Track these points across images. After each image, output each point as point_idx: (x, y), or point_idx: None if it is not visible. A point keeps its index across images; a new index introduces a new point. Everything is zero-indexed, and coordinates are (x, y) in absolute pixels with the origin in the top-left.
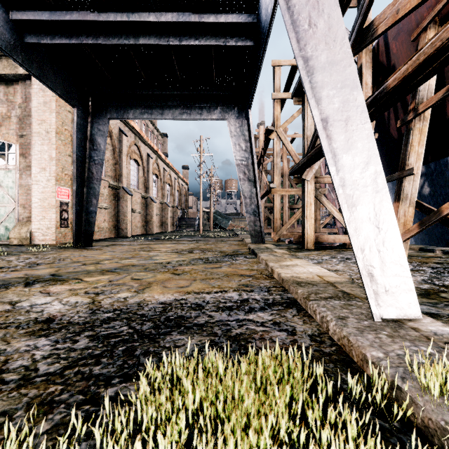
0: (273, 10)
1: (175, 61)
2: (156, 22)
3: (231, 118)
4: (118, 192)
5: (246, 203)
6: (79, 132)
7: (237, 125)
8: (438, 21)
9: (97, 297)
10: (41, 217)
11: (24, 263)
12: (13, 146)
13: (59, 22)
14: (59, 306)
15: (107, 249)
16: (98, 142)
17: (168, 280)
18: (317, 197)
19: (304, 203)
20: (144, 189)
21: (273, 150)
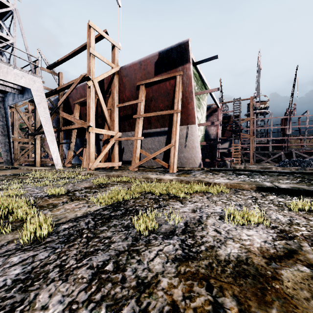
0: (31, 97)
1: None
2: None
3: None
4: None
5: (2, 146)
6: None
7: None
8: (79, 103)
9: None
10: None
11: None
12: None
13: None
14: None
15: None
16: None
17: None
18: (41, 145)
19: (35, 148)
20: None
21: (13, 117)
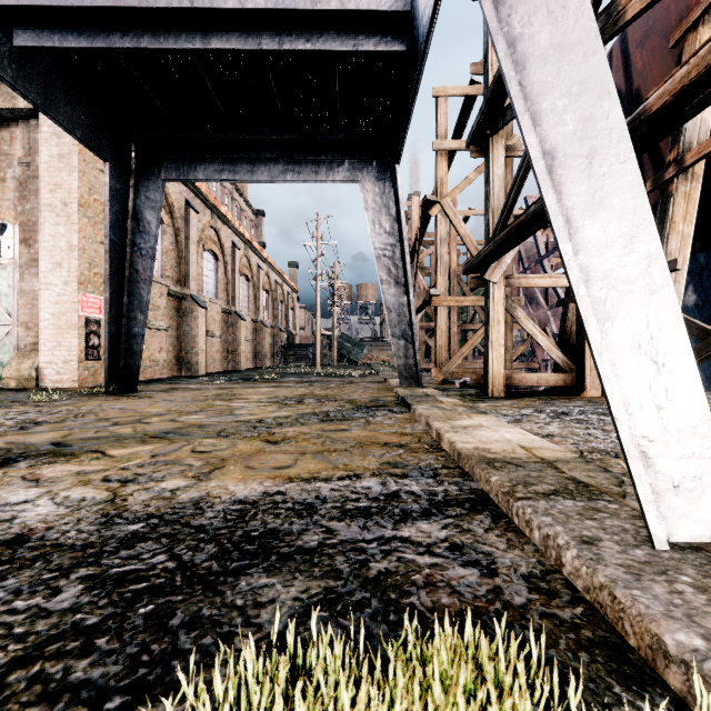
0: None
1: (273, 82)
2: (239, 9)
3: (366, 180)
4: (184, 303)
5: (392, 321)
6: (114, 203)
7: (377, 192)
8: None
9: (122, 488)
10: (55, 343)
11: (15, 421)
12: (9, 228)
13: (73, 9)
14: (47, 509)
15: (161, 396)
16: (147, 220)
17: (255, 453)
18: (509, 310)
19: (487, 321)
20: (227, 298)
21: (436, 234)
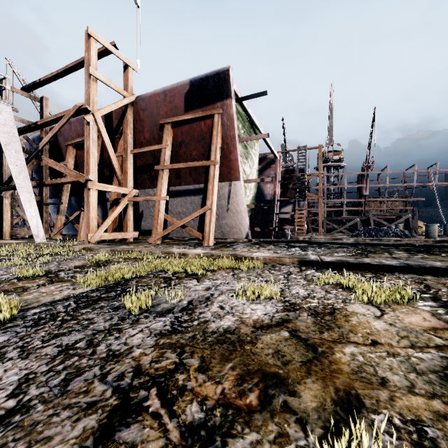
0: None
1: None
2: None
3: None
4: None
5: None
6: None
7: None
8: (74, 144)
9: None
10: None
11: None
12: None
13: None
14: None
15: None
16: None
17: None
18: (12, 207)
19: (2, 211)
20: None
21: None
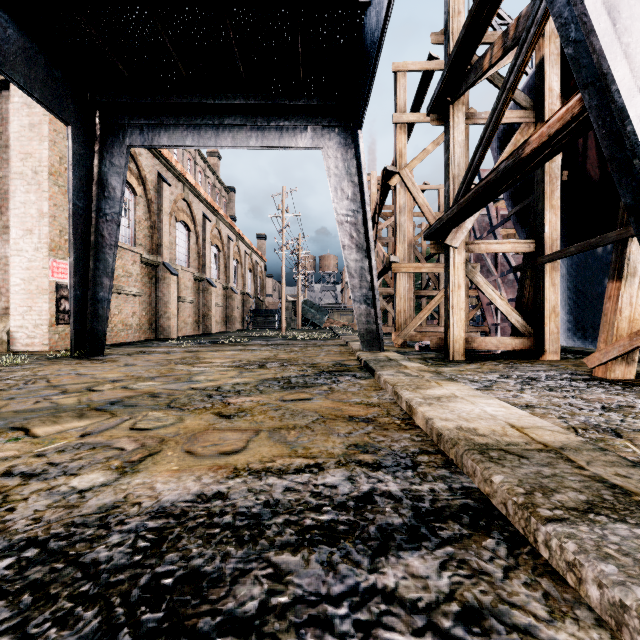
0: None
1: (235, 42)
2: None
3: (329, 147)
4: (157, 271)
5: (354, 286)
6: (78, 168)
7: (339, 158)
8: None
9: (20, 487)
10: (26, 307)
11: None
12: None
13: None
14: None
15: (125, 360)
16: (111, 185)
17: (202, 432)
18: (469, 275)
19: (448, 285)
20: (199, 266)
21: (395, 203)
